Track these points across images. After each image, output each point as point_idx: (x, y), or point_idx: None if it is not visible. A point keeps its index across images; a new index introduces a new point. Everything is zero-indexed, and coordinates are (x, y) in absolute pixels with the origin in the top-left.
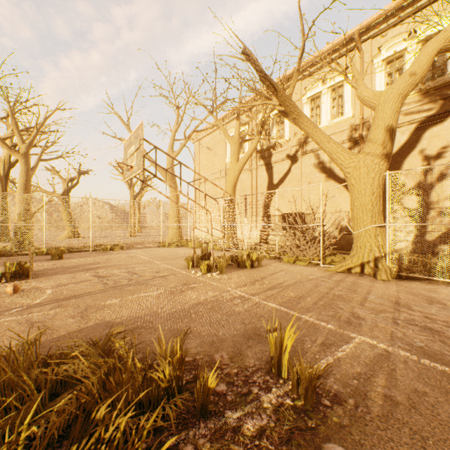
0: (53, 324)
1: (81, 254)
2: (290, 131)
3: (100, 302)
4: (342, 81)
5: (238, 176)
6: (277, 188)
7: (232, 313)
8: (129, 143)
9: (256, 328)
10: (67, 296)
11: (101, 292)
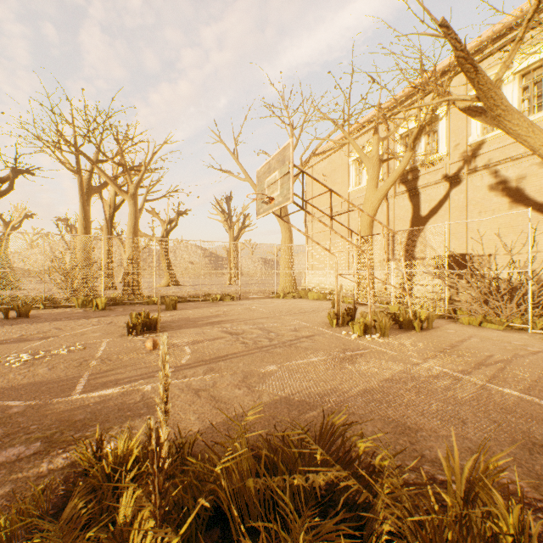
0: (220, 395)
1: (193, 305)
2: (447, 142)
3: (256, 368)
4: (541, 61)
5: (377, 207)
6: (426, 221)
7: (456, 400)
8: (267, 170)
9: (526, 433)
10: (211, 357)
11: (248, 355)
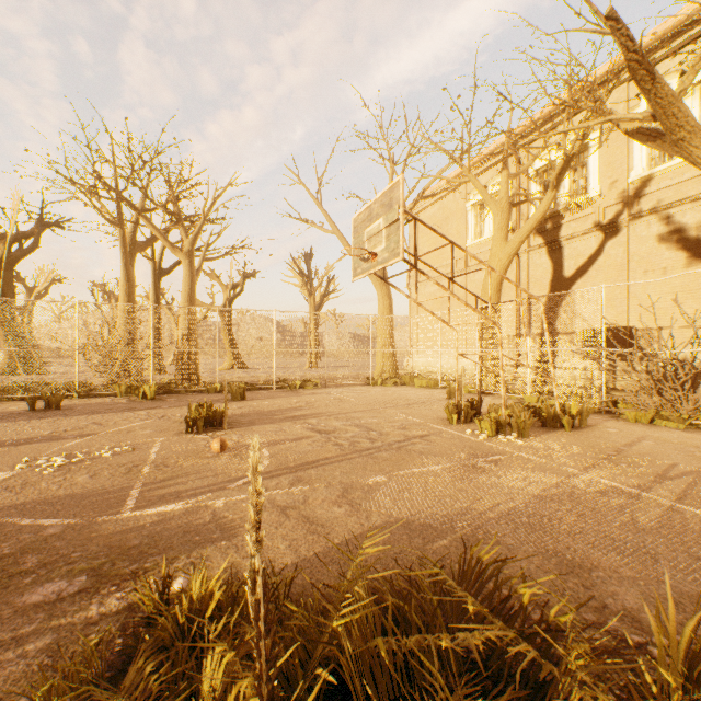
0: (315, 515)
1: (265, 394)
2: (600, 178)
3: (358, 479)
4: None
5: (507, 265)
6: (572, 284)
7: (638, 527)
8: (367, 217)
9: None
10: (297, 462)
11: (345, 460)
